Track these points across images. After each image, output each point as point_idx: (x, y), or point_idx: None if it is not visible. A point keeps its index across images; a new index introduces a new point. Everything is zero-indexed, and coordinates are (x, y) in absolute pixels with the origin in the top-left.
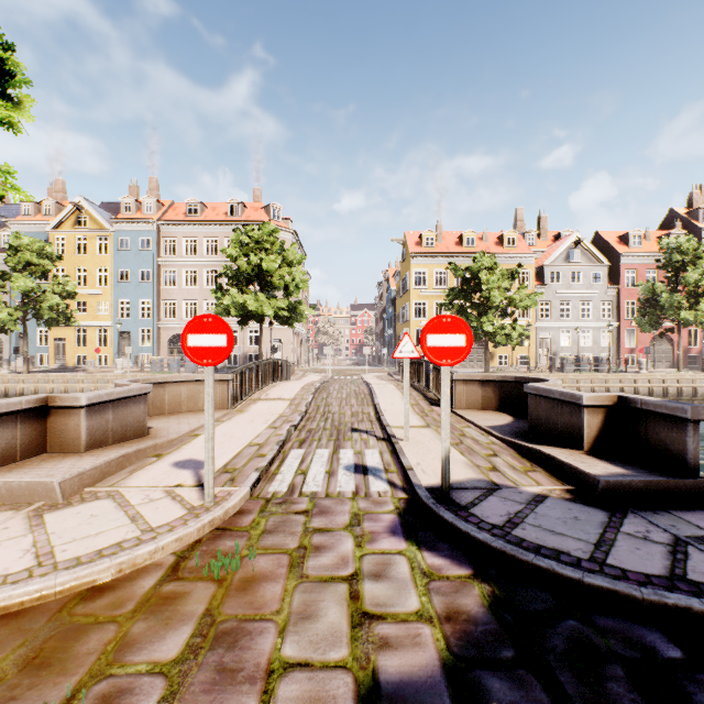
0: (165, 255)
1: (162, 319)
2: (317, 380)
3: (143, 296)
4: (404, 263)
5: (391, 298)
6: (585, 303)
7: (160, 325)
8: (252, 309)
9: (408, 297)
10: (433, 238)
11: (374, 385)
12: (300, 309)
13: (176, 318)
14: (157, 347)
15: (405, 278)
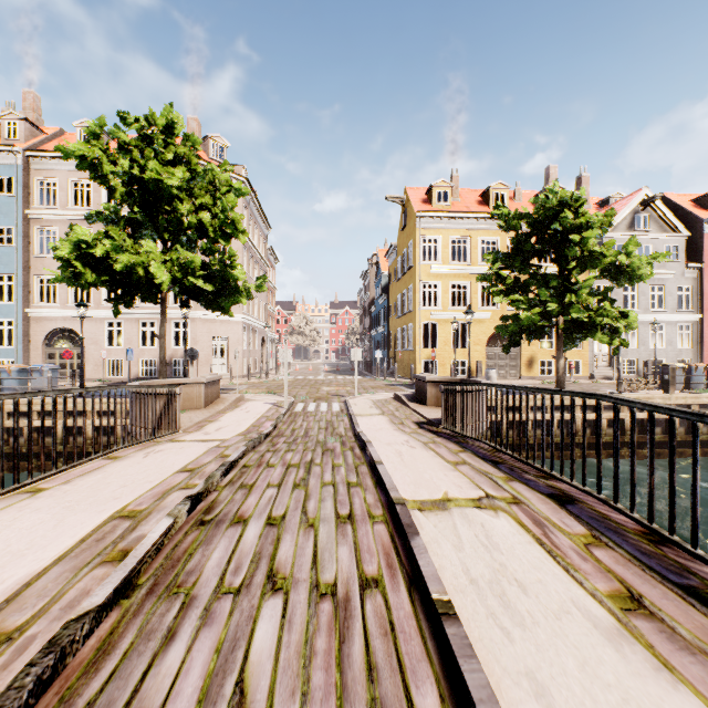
0: (39, 205)
1: (33, 305)
2: (250, 422)
3: (0, 268)
4: (404, 231)
5: (381, 286)
6: (656, 287)
7: (30, 313)
8: (122, 270)
9: (412, 277)
10: (448, 192)
11: (431, 534)
12: (233, 278)
13: (57, 303)
14: (25, 348)
15: (406, 252)
